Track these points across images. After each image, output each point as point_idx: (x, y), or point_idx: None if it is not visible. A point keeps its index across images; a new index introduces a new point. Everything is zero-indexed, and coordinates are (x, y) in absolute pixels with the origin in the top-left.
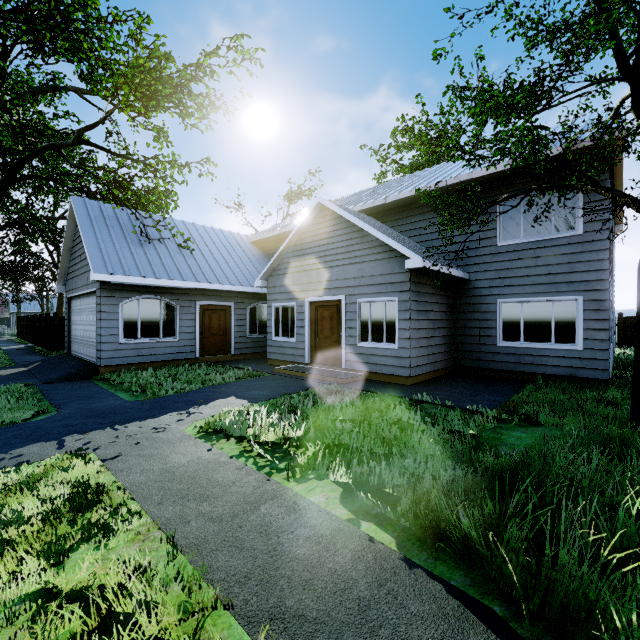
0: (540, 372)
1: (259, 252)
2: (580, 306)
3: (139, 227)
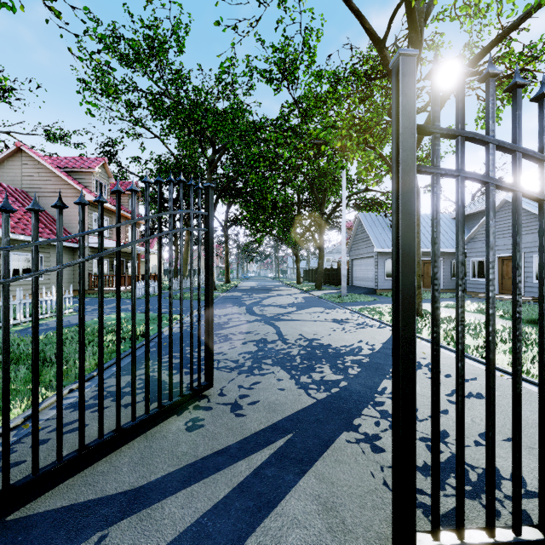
0: None
1: None
2: None
3: (389, 223)
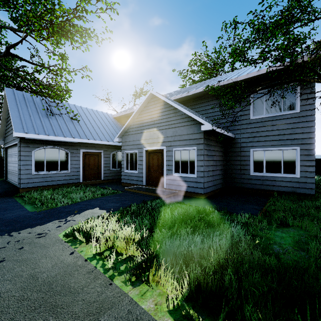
0: (275, 190)
1: (118, 123)
2: (298, 153)
3: (46, 106)
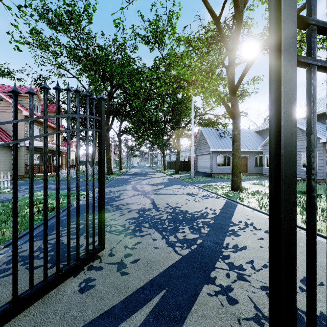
0: None
1: (258, 135)
2: None
3: (219, 134)
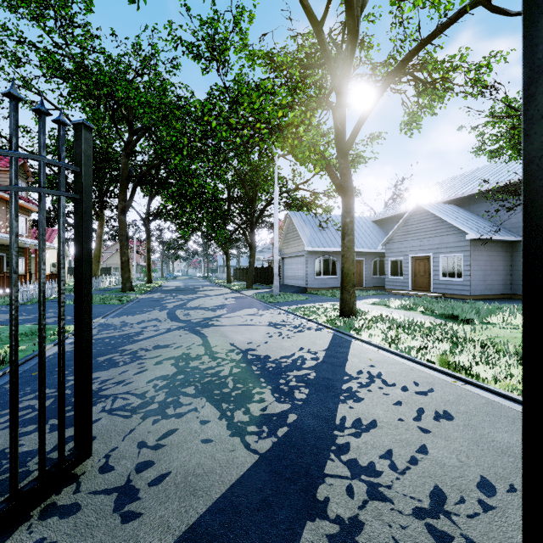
0: None
1: (377, 227)
2: None
3: (319, 223)
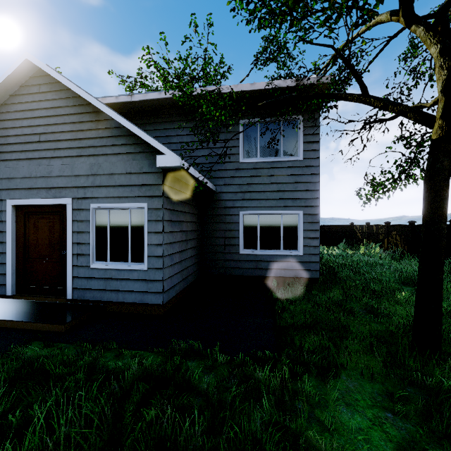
0: (273, 275)
1: None
2: (301, 219)
3: None
